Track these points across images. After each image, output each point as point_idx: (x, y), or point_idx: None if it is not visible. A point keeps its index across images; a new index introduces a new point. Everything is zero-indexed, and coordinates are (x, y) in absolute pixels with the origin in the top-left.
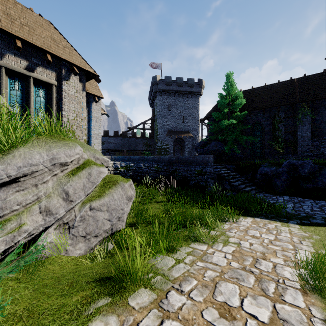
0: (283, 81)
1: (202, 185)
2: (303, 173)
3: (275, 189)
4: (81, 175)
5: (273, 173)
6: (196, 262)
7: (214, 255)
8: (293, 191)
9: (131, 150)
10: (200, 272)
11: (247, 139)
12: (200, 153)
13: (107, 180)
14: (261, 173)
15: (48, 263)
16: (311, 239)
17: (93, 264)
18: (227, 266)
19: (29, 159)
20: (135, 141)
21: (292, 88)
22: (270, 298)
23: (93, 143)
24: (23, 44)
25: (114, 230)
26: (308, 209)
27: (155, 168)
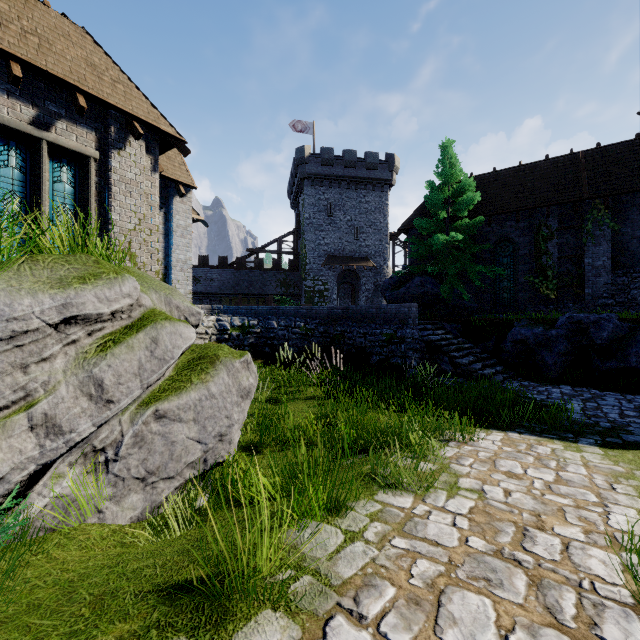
0: (556, 157)
1: (396, 363)
2: (599, 339)
3: (543, 371)
4: (135, 343)
5: (538, 340)
6: (392, 538)
7: (429, 521)
8: (578, 376)
9: (254, 293)
10: (402, 565)
11: (485, 271)
12: (392, 299)
13: (196, 354)
14: (513, 340)
15: (54, 544)
16: (633, 480)
17: (162, 541)
18: (462, 547)
19: (5, 305)
20: (261, 276)
21: (574, 171)
22: (569, 634)
23: (176, 279)
24: (27, 71)
25: (211, 462)
26: (615, 412)
27: (300, 329)
